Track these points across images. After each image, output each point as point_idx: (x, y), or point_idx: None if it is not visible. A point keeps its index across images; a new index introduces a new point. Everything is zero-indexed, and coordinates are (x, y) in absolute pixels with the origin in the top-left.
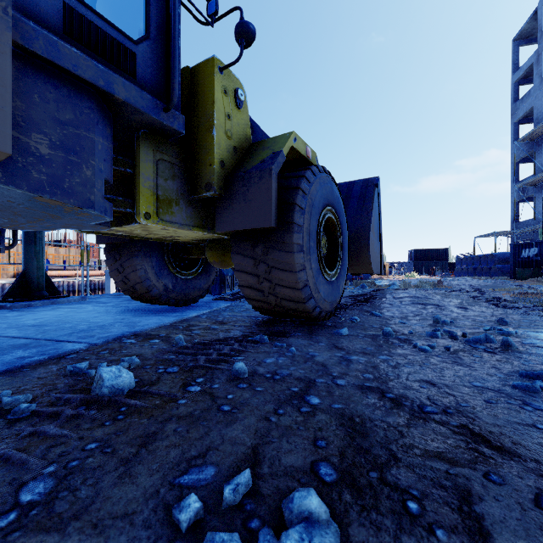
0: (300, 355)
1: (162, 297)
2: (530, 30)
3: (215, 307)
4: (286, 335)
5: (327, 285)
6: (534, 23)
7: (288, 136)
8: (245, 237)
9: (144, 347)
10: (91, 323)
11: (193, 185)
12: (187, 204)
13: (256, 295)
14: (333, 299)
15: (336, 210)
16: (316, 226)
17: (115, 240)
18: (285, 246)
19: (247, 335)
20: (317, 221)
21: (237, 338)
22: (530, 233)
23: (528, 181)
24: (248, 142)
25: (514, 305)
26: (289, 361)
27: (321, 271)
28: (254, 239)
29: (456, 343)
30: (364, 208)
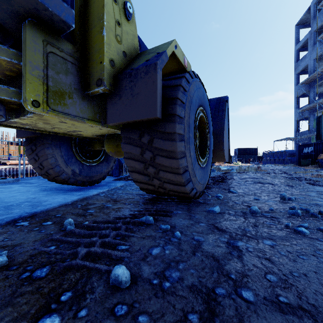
0: (186, 240)
1: (70, 179)
2: (306, 19)
3: (113, 186)
4: (169, 214)
5: (201, 170)
6: (308, 15)
7: (170, 42)
8: (133, 129)
9: (31, 232)
10: (2, 203)
11: (86, 82)
12: (81, 98)
13: (143, 179)
14: (204, 181)
15: (206, 112)
16: (194, 121)
17: (29, 134)
18: (168, 136)
19: (134, 214)
20: (194, 116)
21: (125, 218)
22: (306, 139)
23: (305, 108)
24: (136, 51)
25: (322, 184)
26: (177, 252)
27: (196, 158)
28: (140, 130)
29: (321, 221)
30: (218, 116)
